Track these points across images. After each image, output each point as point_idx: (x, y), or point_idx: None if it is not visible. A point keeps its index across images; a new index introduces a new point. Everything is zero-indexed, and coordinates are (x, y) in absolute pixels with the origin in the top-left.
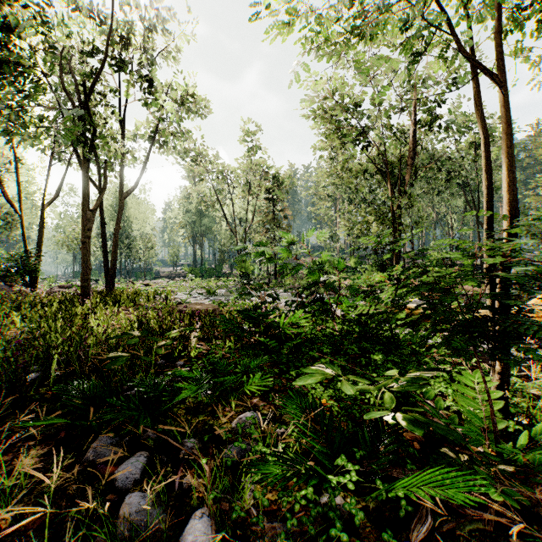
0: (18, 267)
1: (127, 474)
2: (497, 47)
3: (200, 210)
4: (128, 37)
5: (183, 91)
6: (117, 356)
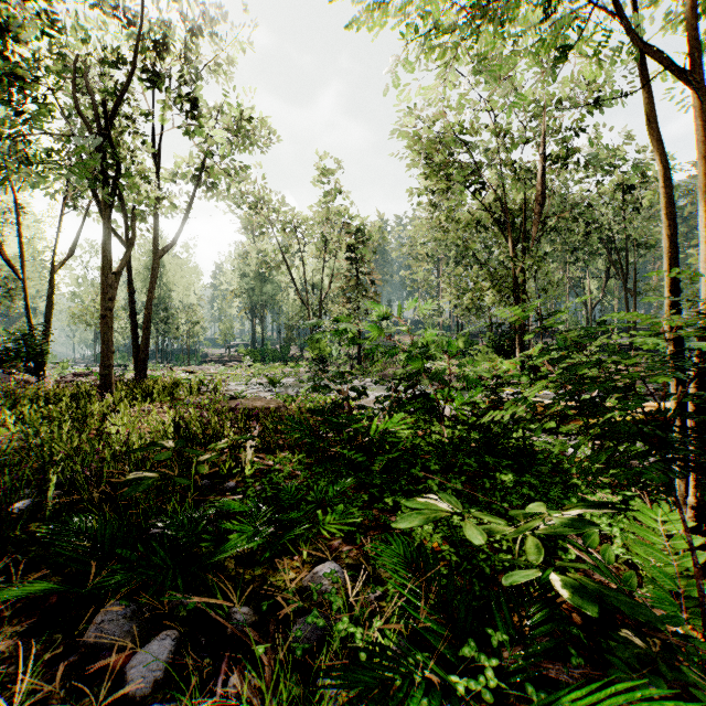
0: (19, 348)
1: (143, 671)
2: (693, 30)
3: (260, 273)
4: (164, 43)
5: (237, 116)
6: (140, 477)
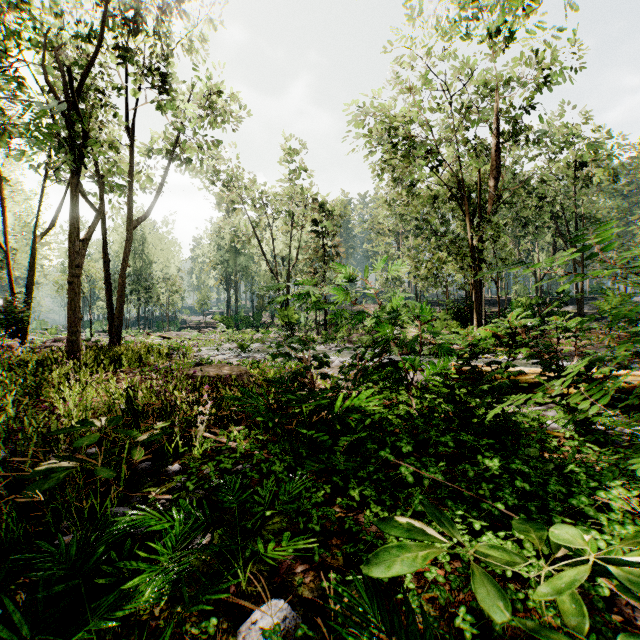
0: None
1: None
2: None
3: (234, 247)
4: (134, 18)
5: (208, 92)
6: (52, 468)
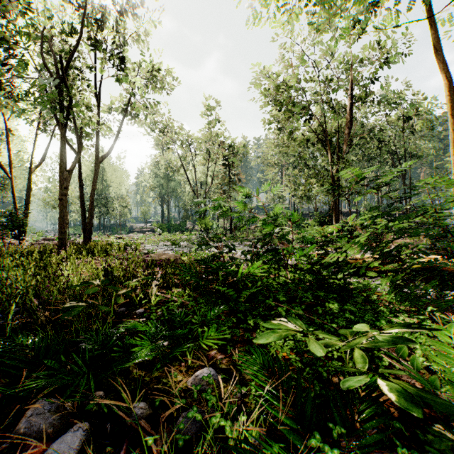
0: (7, 222)
1: None
2: None
3: (167, 175)
4: (102, 20)
5: (151, 69)
6: (73, 305)
